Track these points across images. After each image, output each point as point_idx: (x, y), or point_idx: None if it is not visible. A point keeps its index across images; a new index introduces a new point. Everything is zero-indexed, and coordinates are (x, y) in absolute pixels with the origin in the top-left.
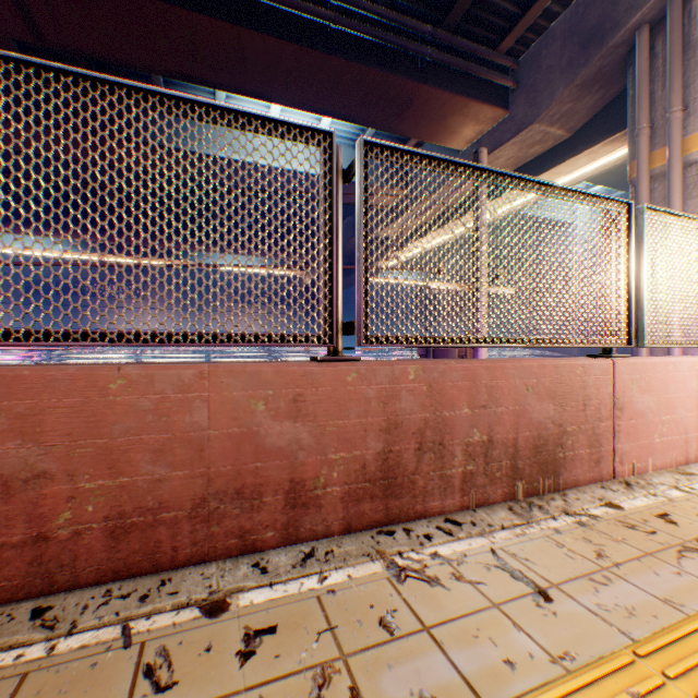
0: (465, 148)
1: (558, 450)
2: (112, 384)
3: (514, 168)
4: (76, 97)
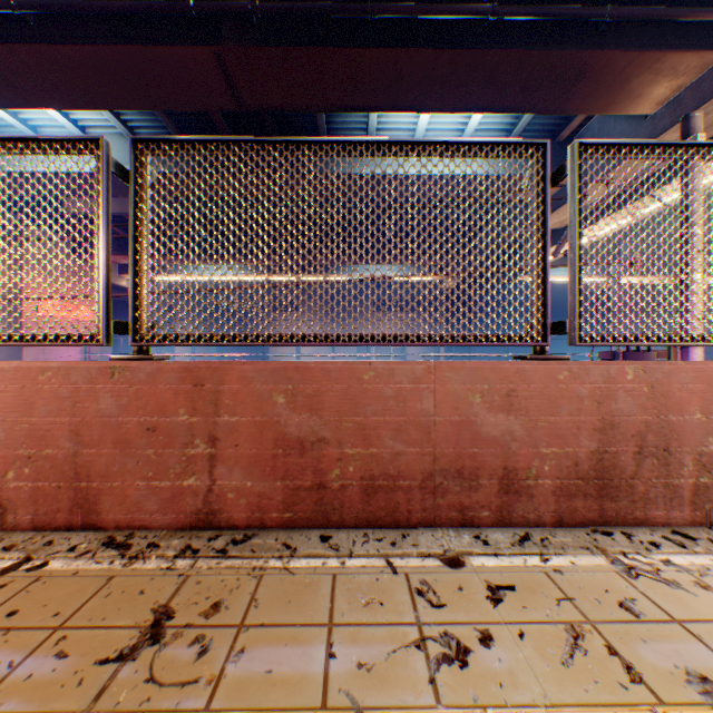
0: (654, 111)
1: None
2: (365, 375)
3: None
4: None
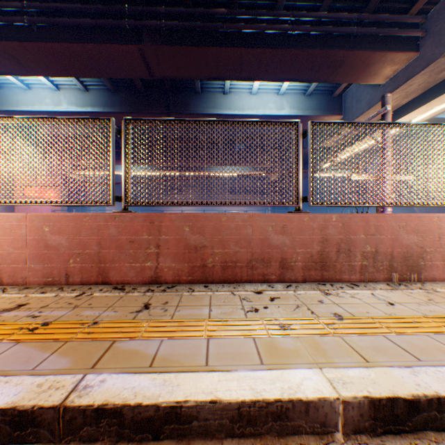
0: (384, 82)
1: (420, 261)
2: (223, 219)
3: (425, 89)
4: (161, 97)
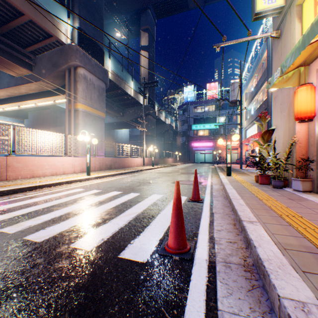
0: (18, 77)
1: None
2: None
3: (41, 91)
4: None
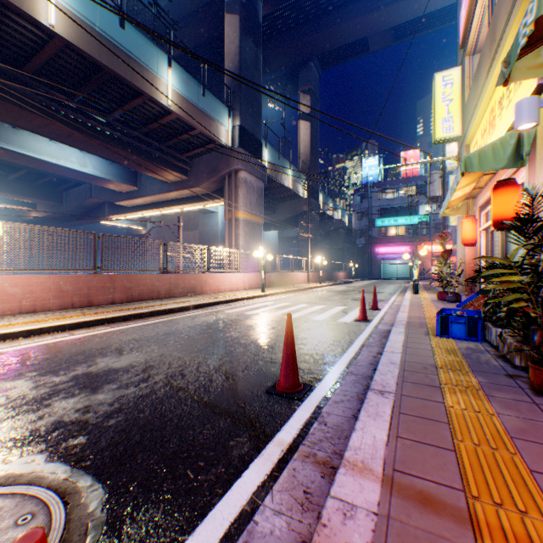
0: (170, 182)
1: (196, 289)
2: (139, 276)
3: (191, 196)
4: None
